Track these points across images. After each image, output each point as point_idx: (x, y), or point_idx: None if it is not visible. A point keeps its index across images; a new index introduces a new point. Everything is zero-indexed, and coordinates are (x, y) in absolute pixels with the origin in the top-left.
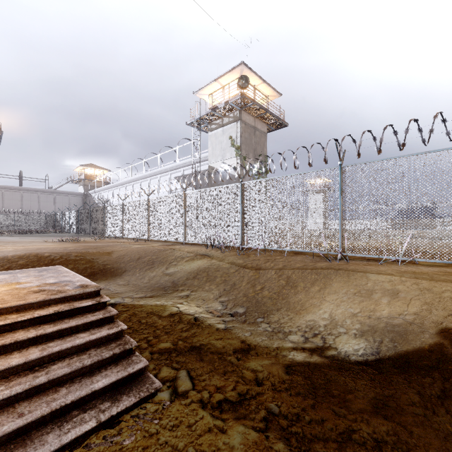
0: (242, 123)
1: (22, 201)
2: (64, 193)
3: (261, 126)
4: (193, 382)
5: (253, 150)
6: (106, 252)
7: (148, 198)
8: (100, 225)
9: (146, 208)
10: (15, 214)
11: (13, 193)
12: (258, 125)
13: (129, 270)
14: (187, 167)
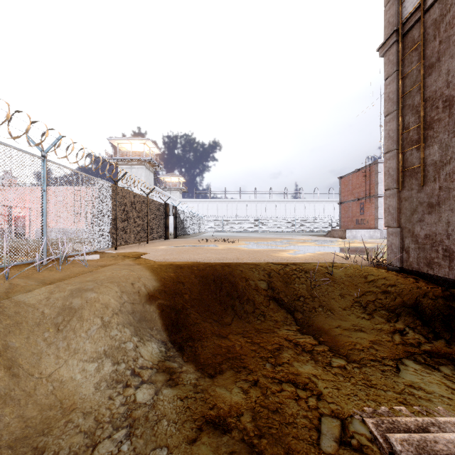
0: None
1: None
2: None
3: None
4: (320, 421)
5: None
6: None
7: None
8: None
9: None
10: None
11: None
12: None
13: None
14: None
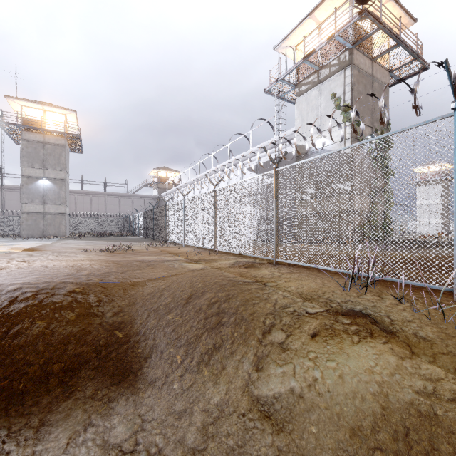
0: (354, 68)
1: (106, 205)
2: (140, 196)
3: (381, 74)
4: None
5: (369, 111)
6: (136, 281)
7: (215, 189)
8: (162, 228)
9: (212, 204)
10: (100, 217)
11: (99, 198)
12: (376, 73)
13: (160, 349)
14: (264, 153)
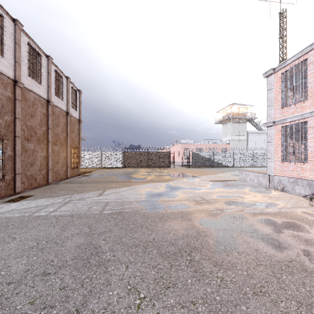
0: None
1: None
2: None
3: None
4: None
5: None
6: None
7: None
8: None
9: None
10: None
11: None
12: None
13: None
14: None
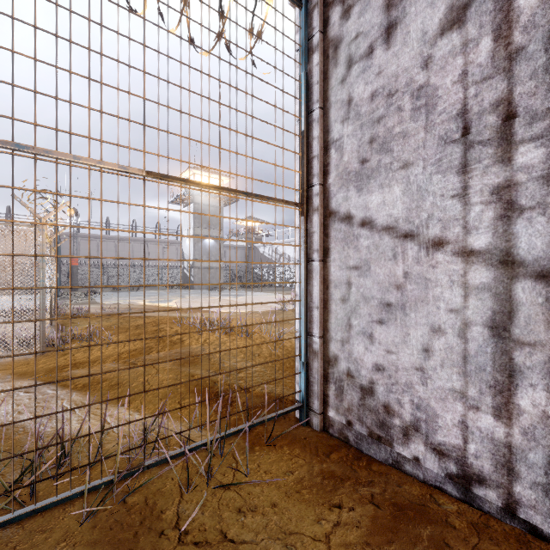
0: None
1: None
2: (232, 246)
3: None
4: None
5: None
6: None
7: None
8: None
9: None
10: None
11: None
12: None
13: None
14: None
